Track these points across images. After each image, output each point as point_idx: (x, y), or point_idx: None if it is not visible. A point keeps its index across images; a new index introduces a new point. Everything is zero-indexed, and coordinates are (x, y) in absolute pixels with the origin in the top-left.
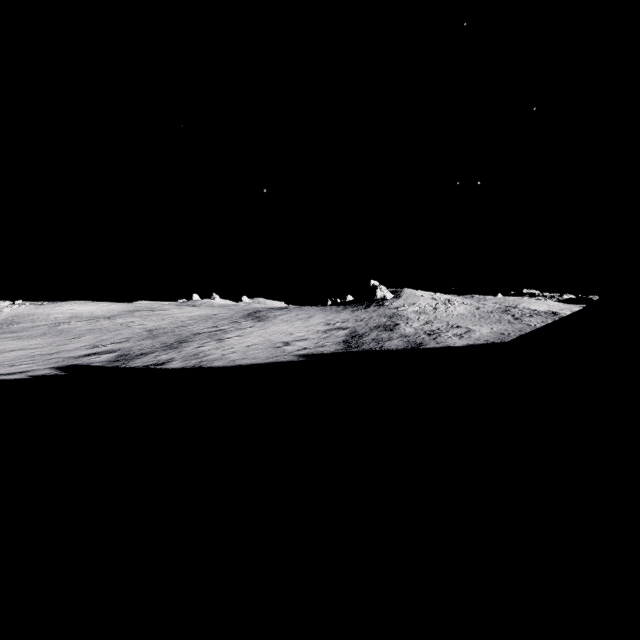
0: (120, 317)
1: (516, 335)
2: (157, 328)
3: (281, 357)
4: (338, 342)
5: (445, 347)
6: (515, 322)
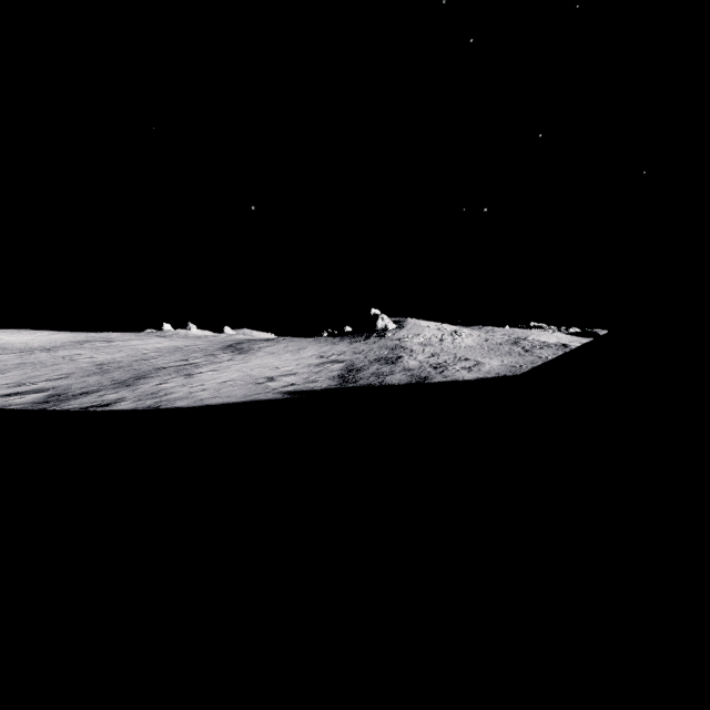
0: (63, 349)
1: (528, 368)
2: (110, 362)
3: (262, 395)
4: (332, 377)
5: (453, 381)
6: (526, 354)
